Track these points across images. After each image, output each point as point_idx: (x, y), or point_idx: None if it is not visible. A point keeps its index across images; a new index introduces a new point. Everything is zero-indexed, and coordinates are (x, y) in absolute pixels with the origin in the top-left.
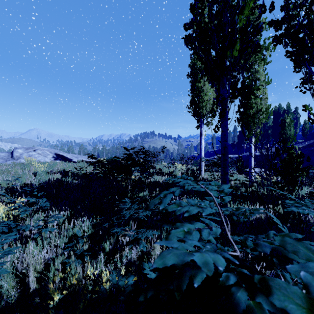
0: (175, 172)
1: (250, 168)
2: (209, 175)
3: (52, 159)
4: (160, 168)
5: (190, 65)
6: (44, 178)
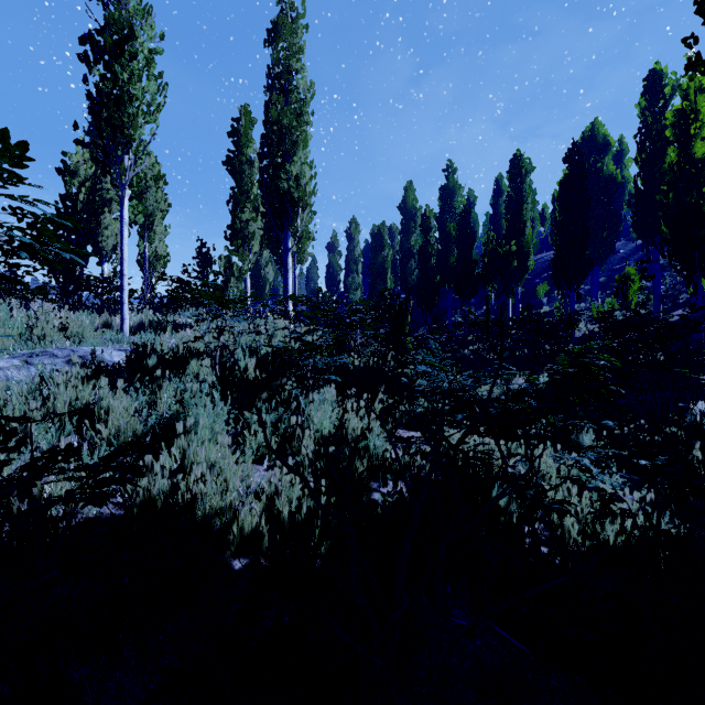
0: None
1: None
2: None
3: None
4: None
5: None
6: None
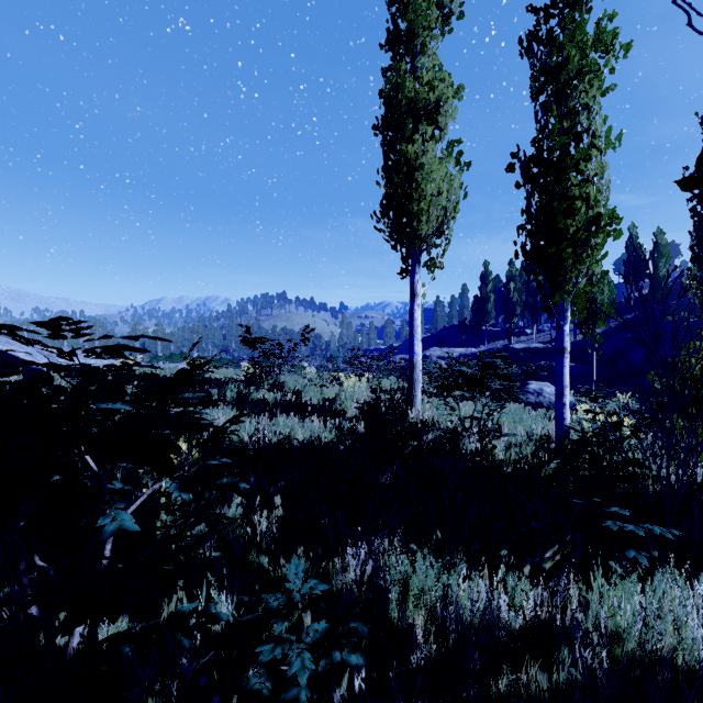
0: (342, 403)
1: (561, 391)
2: (444, 414)
3: None
4: (297, 389)
5: (383, 94)
6: None
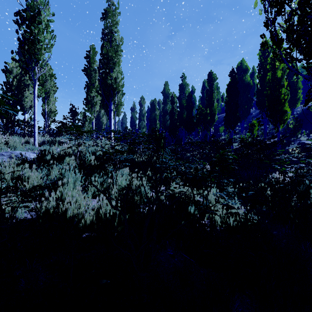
0: None
1: None
2: None
3: None
4: None
5: None
6: None
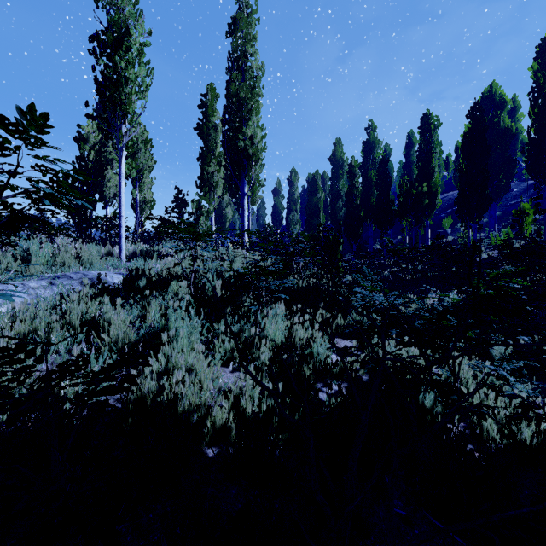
0: None
1: None
2: None
3: None
4: None
5: None
6: None
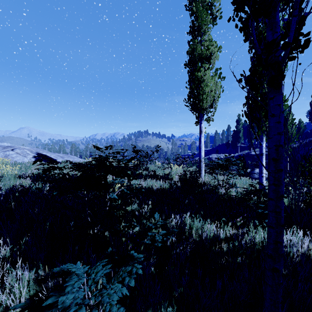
0: (171, 175)
1: (261, 171)
2: (212, 179)
3: (32, 159)
4: (154, 170)
5: (188, 52)
6: (11, 184)
